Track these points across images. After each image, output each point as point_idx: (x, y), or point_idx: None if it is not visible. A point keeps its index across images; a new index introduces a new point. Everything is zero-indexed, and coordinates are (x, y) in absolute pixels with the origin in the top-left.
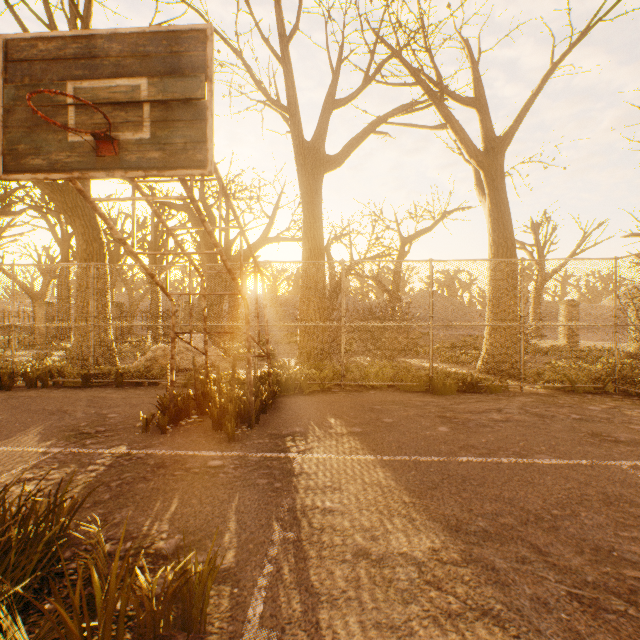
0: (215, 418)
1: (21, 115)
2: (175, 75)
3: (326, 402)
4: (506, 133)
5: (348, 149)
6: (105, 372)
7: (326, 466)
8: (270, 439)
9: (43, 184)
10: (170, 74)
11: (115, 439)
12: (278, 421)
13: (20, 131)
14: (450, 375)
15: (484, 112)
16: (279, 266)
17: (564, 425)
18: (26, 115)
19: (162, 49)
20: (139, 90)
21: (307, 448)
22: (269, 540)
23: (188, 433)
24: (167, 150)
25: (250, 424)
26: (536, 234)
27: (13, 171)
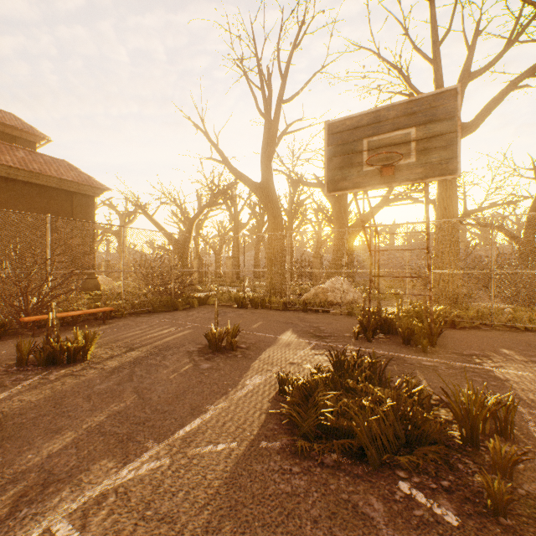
0: (405, 336)
1: (336, 161)
2: (434, 121)
3: (484, 336)
4: None
5: (484, 113)
6: (293, 302)
7: (527, 379)
8: (456, 355)
9: (250, 185)
10: (429, 121)
11: (341, 341)
12: (451, 345)
13: (335, 170)
14: None
15: None
16: None
17: None
18: (338, 161)
19: (423, 107)
20: (409, 135)
21: (497, 365)
22: (517, 410)
23: (386, 344)
24: (427, 167)
25: (431, 343)
26: None
27: (331, 191)
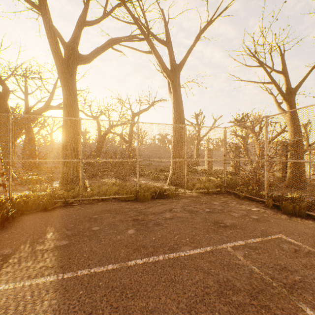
0: None
1: None
2: None
3: (59, 216)
4: (181, 62)
5: (95, 53)
6: None
7: None
8: None
9: None
10: None
11: None
12: None
13: None
14: (149, 189)
15: (170, 49)
16: (31, 118)
17: (201, 217)
18: None
19: None
20: None
21: None
22: None
23: None
24: None
25: None
26: (197, 119)
27: None
